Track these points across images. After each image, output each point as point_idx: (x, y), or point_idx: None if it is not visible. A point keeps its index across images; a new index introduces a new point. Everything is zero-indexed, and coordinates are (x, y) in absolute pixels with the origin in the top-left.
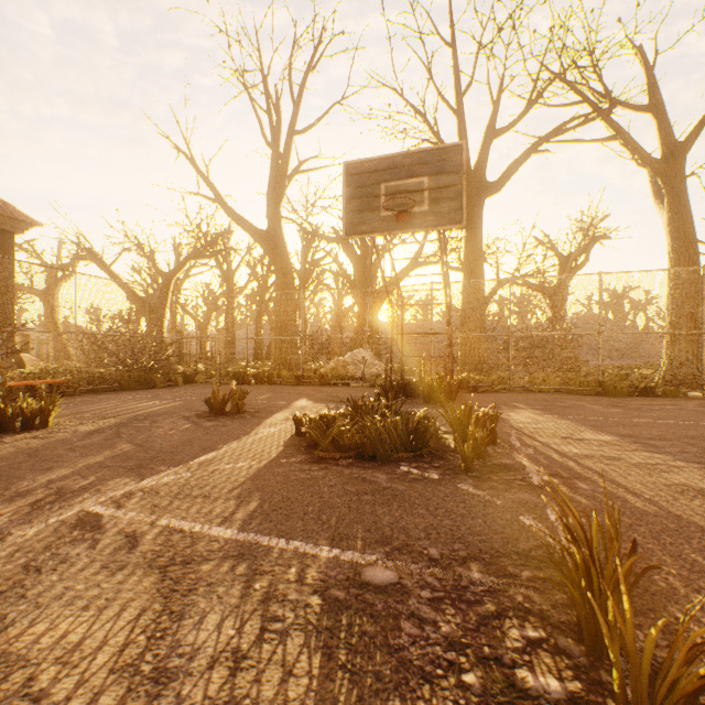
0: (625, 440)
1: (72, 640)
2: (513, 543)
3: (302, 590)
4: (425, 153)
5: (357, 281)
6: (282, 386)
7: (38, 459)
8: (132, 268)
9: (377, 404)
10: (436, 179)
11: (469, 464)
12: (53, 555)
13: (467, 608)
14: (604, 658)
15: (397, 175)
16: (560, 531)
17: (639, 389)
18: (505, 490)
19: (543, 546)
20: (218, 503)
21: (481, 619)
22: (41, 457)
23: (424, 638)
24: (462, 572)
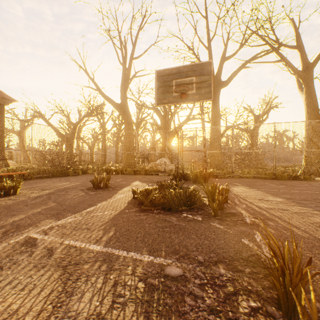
0: (288, 200)
1: (13, 308)
2: (240, 253)
3: (134, 279)
4: (194, 66)
5: (162, 127)
6: (127, 175)
7: (9, 210)
8: (59, 121)
9: (171, 184)
10: (199, 78)
11: (216, 212)
12: (10, 260)
13: (219, 289)
14: (292, 318)
15: (180, 76)
16: (262, 247)
17: (292, 176)
18: (233, 226)
19: (255, 255)
20: (94, 232)
21: (226, 296)
22: (11, 209)
23: (197, 307)
24: (215, 269)
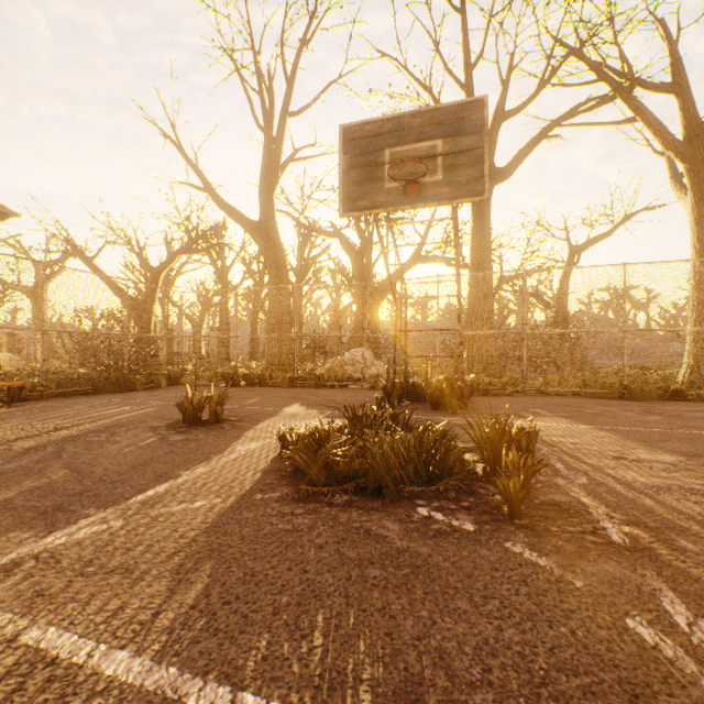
0: (693, 461)
1: None
2: (647, 699)
3: None
4: (439, 111)
5: (355, 277)
6: (274, 388)
7: None
8: (125, 265)
9: (380, 414)
10: (452, 141)
11: (515, 507)
12: None
13: None
14: None
15: (404, 139)
16: None
17: (669, 392)
18: (578, 555)
19: None
20: (141, 587)
21: None
22: None
23: None
24: None
